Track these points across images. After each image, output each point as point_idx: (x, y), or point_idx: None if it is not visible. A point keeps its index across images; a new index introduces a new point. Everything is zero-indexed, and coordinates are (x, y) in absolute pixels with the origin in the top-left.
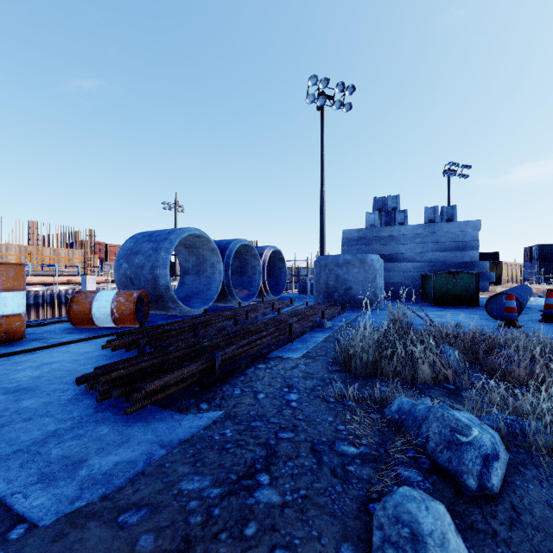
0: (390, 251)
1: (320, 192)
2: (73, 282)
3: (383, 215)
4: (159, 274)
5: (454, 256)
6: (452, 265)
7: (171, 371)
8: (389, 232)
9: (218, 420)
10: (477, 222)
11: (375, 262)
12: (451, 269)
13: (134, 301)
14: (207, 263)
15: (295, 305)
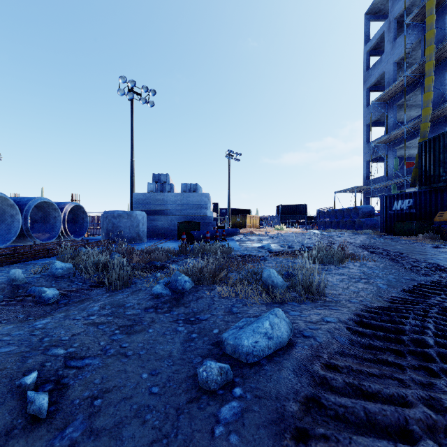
0: (163, 208)
1: (131, 161)
2: None
3: (159, 185)
4: None
5: (196, 212)
6: (195, 217)
7: None
8: (162, 196)
9: None
10: (207, 194)
11: (138, 215)
12: (195, 219)
13: None
14: (7, 214)
15: None
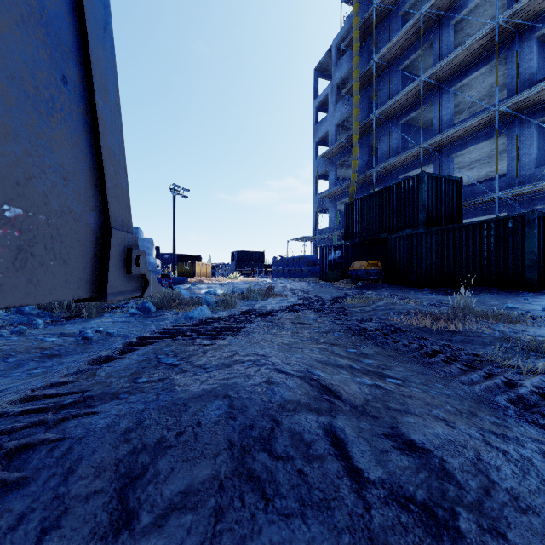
0: None
1: None
2: None
3: None
4: None
5: None
6: None
7: None
8: None
9: None
10: (150, 239)
11: None
12: None
13: None
14: None
15: None
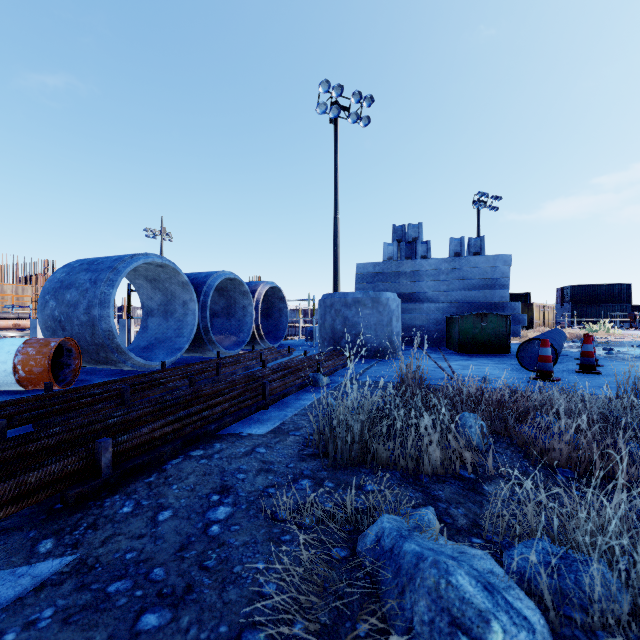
0: (411, 290)
1: (334, 219)
2: (21, 327)
3: (403, 247)
4: (98, 315)
5: (483, 295)
6: (480, 306)
7: (11, 477)
8: (410, 267)
9: (52, 579)
10: (507, 256)
11: (391, 301)
12: (479, 310)
13: (50, 352)
14: (177, 301)
15: (295, 355)
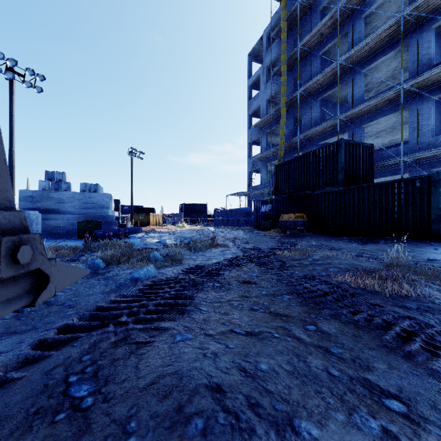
0: (58, 207)
1: (10, 151)
2: None
3: (53, 183)
4: None
5: (97, 211)
6: (96, 217)
7: None
8: (57, 195)
9: None
10: (109, 194)
11: (32, 215)
12: (96, 218)
13: None
14: None
15: None
